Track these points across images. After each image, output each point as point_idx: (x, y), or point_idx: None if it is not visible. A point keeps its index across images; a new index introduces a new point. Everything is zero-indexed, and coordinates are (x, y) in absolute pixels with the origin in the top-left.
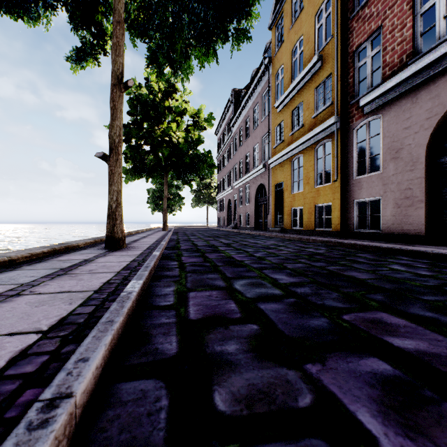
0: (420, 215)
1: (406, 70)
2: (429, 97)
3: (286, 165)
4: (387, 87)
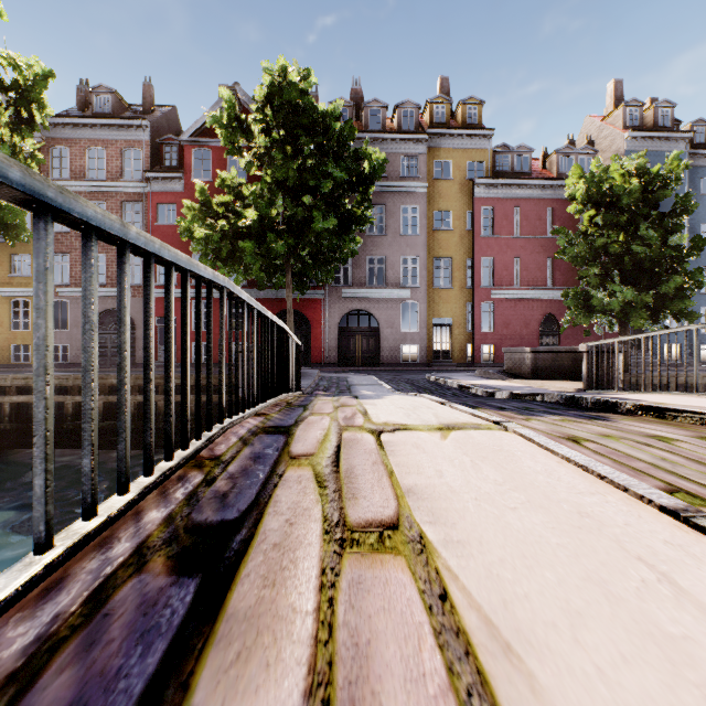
0: None
1: None
2: None
3: None
4: (75, 291)
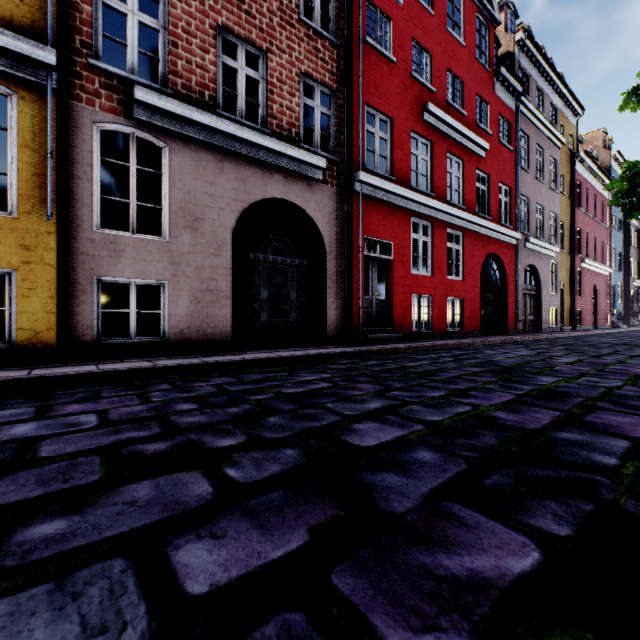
0: (228, 315)
1: (225, 122)
2: (237, 176)
3: None
4: (197, 118)
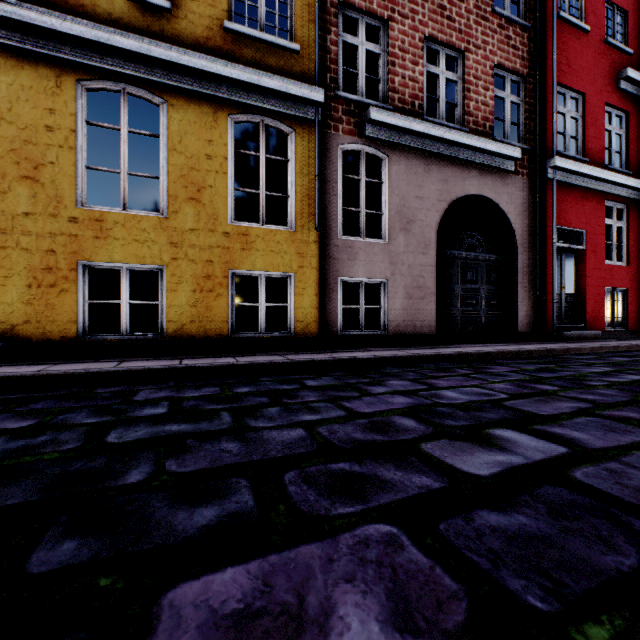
0: (432, 310)
1: (435, 127)
2: (440, 177)
3: (21, 71)
4: (414, 128)
